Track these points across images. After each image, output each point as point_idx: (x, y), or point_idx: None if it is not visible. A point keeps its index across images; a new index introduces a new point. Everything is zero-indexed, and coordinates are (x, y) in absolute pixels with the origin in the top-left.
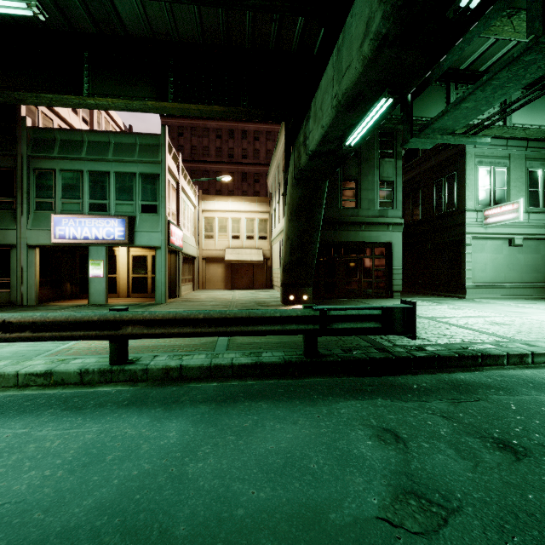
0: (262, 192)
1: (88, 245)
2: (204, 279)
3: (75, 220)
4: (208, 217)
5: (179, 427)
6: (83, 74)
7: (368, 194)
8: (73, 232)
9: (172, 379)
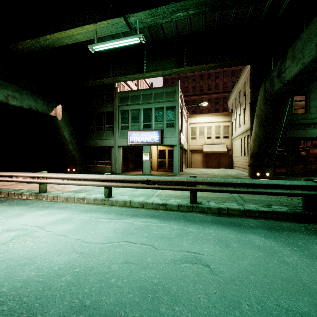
0: (221, 109)
1: (142, 145)
2: (190, 162)
3: (137, 133)
4: (192, 127)
5: (256, 238)
6: (143, 62)
7: (315, 103)
8: (137, 139)
9: (222, 214)
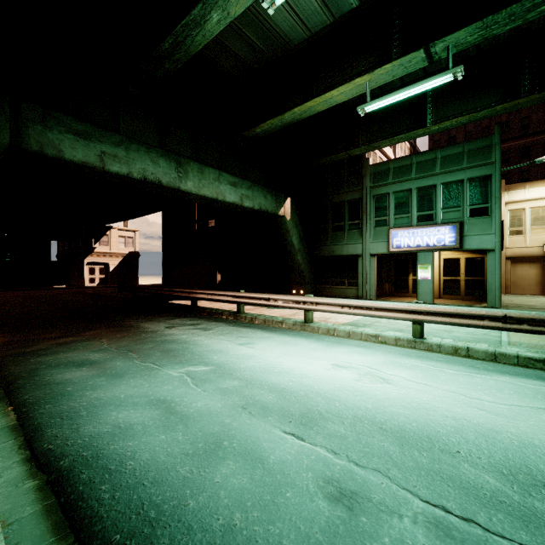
0: None
1: (417, 252)
2: (509, 282)
3: (408, 231)
4: (513, 209)
5: None
6: (426, 107)
7: None
8: (407, 242)
9: None
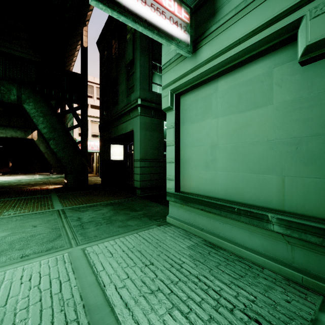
0: None
1: None
2: None
3: None
4: None
5: None
6: None
7: (122, 87)
8: None
9: None
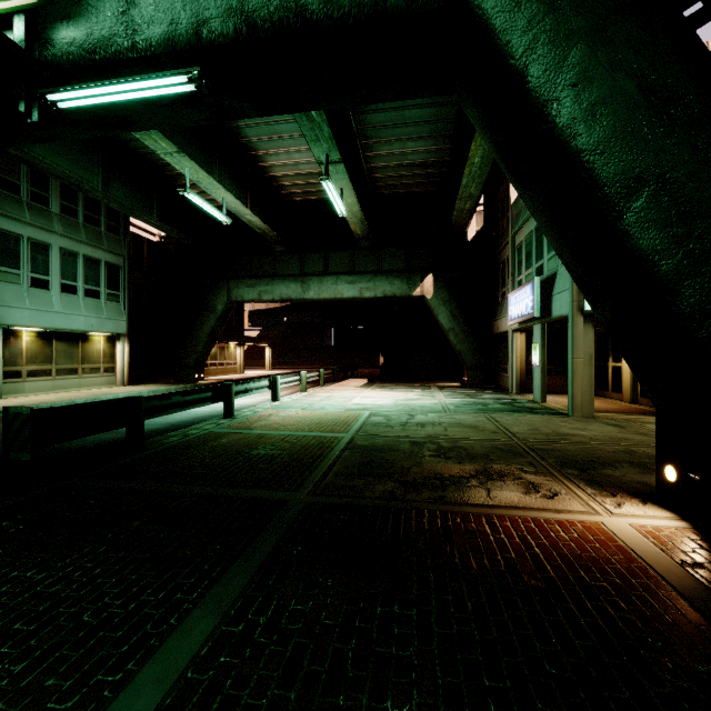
0: None
1: (530, 324)
2: None
3: (514, 296)
4: None
5: None
6: None
7: None
8: (514, 311)
9: None
